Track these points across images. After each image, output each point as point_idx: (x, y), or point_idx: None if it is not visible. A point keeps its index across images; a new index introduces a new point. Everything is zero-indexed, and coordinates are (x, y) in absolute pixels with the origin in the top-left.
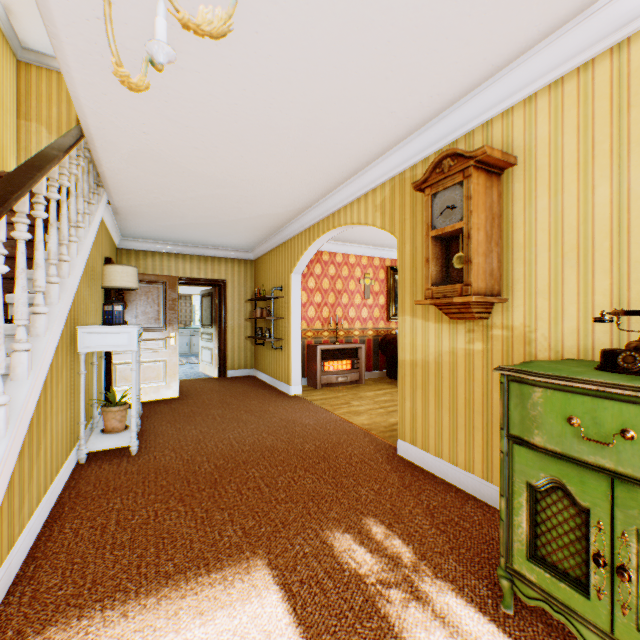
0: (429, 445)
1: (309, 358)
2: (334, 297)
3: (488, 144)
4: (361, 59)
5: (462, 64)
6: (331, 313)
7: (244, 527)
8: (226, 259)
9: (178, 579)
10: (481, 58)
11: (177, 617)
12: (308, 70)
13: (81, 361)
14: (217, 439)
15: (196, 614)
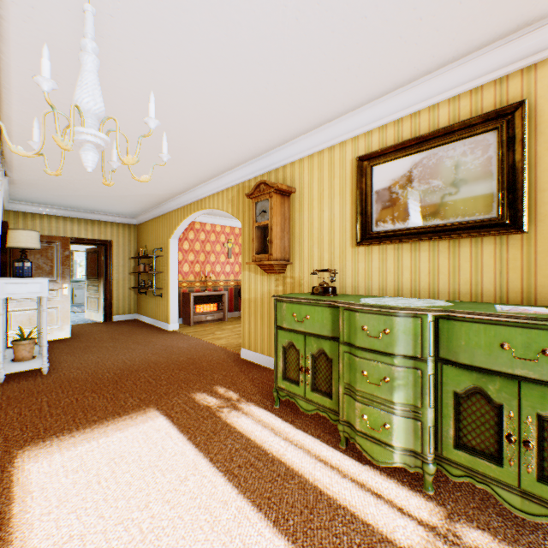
0: (258, 348)
1: (184, 303)
2: (204, 256)
3: (285, 178)
4: (212, 128)
5: (268, 137)
6: (202, 268)
7: (141, 398)
8: (112, 223)
9: (102, 421)
10: (277, 136)
11: (106, 432)
12: (181, 127)
13: (0, 305)
14: (113, 360)
15: (117, 430)
